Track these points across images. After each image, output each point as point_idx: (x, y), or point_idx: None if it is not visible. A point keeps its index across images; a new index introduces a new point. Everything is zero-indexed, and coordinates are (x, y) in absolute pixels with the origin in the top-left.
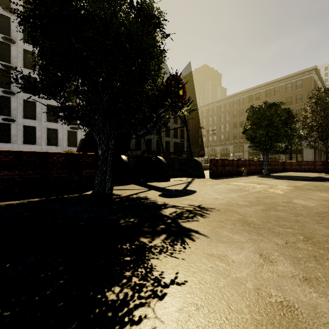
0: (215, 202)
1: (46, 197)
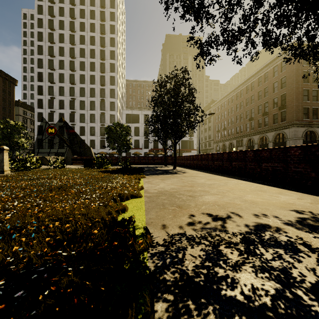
0: None
1: None
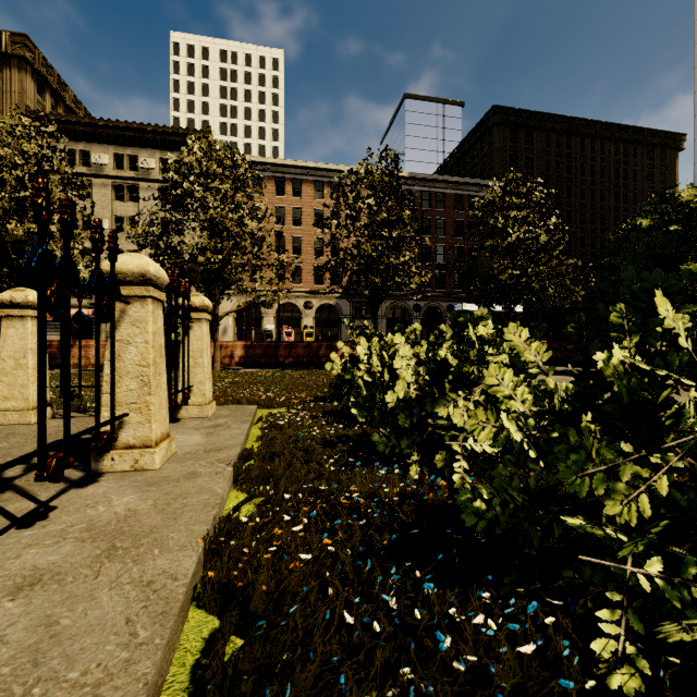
0: None
1: None
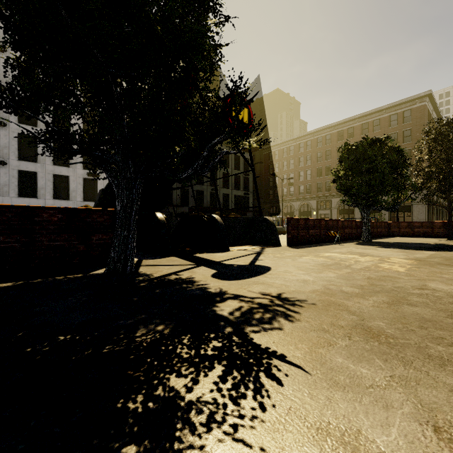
0: (304, 289)
1: (26, 279)
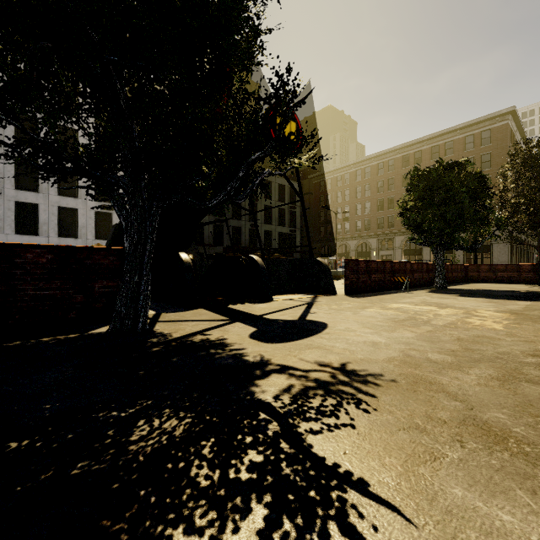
0: (375, 356)
1: None
